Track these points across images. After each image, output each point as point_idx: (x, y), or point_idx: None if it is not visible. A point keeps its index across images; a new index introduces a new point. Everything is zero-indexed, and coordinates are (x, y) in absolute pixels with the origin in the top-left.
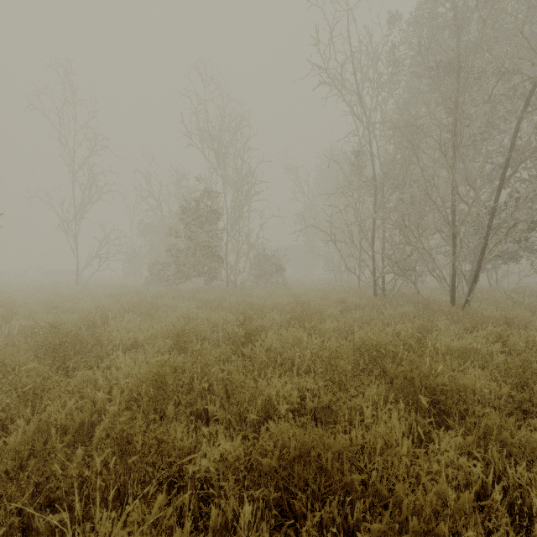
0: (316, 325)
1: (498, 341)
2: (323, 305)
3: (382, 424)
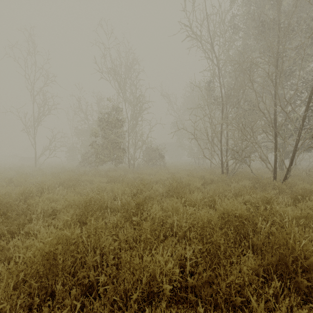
0: (188, 196)
1: None
2: (190, 181)
3: None
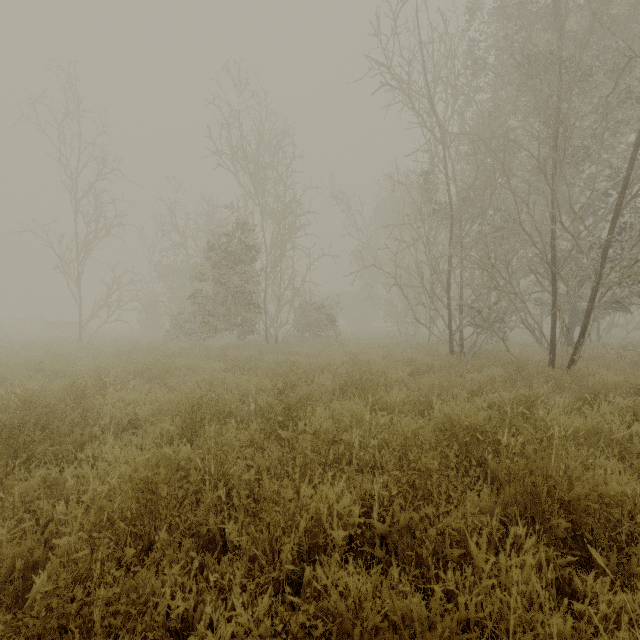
0: (381, 395)
1: (632, 418)
2: (387, 367)
3: (513, 590)
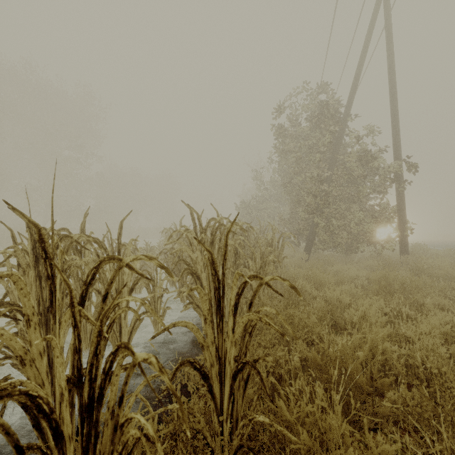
0: None
1: None
2: None
3: None
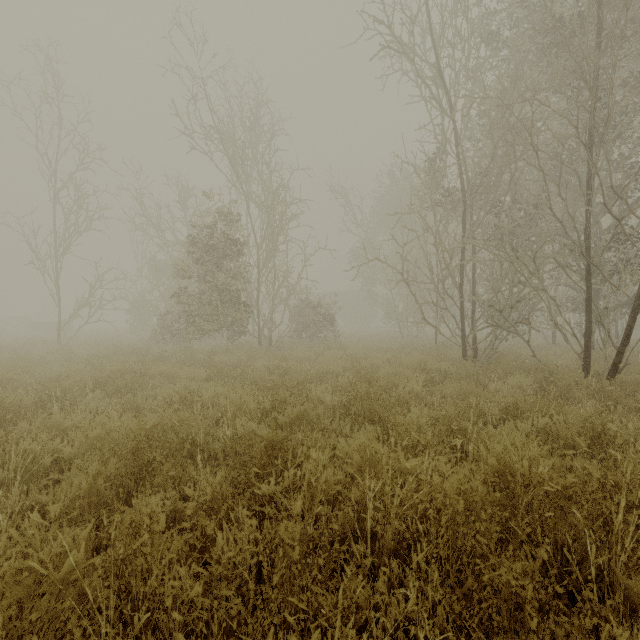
0: (400, 422)
1: None
2: (397, 377)
3: None
